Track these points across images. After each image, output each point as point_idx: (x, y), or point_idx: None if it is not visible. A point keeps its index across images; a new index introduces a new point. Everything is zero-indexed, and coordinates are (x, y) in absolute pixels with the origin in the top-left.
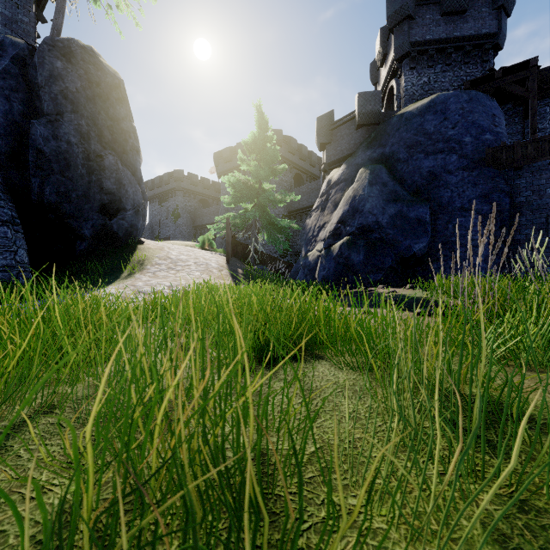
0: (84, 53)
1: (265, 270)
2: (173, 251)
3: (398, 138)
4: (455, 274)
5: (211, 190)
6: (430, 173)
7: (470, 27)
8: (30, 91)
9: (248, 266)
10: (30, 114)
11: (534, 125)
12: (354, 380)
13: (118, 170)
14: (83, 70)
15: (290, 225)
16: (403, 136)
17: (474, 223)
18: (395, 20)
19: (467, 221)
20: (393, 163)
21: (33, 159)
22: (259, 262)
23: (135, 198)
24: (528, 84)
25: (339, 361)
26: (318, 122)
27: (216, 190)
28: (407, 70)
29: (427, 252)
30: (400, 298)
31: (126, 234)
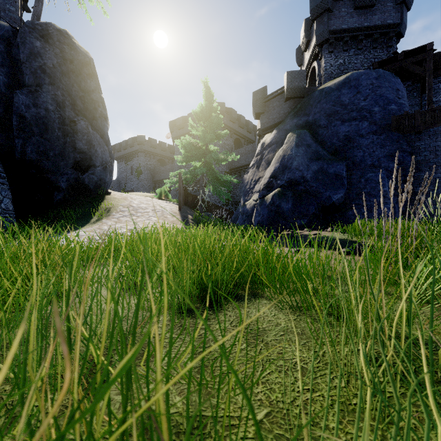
0: (60, 35)
1: (211, 216)
2: (134, 200)
3: (319, 108)
4: (372, 219)
5: (167, 152)
6: (345, 136)
7: (378, 18)
8: (14, 66)
9: (197, 213)
10: (14, 86)
11: (430, 97)
12: (295, 321)
13: (88, 133)
14: (59, 50)
15: (231, 179)
16: (323, 106)
17: (382, 177)
18: (317, 12)
19: (376, 176)
20: (315, 129)
21: (17, 123)
22: (206, 210)
23: (103, 157)
24: (424, 65)
25: (279, 301)
26: (254, 96)
27: (171, 152)
28: (327, 53)
29: (344, 201)
30: (330, 240)
31: (96, 186)
